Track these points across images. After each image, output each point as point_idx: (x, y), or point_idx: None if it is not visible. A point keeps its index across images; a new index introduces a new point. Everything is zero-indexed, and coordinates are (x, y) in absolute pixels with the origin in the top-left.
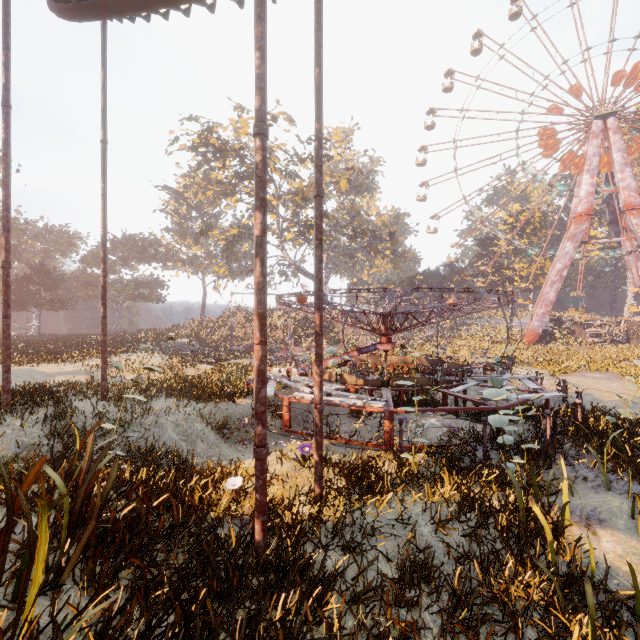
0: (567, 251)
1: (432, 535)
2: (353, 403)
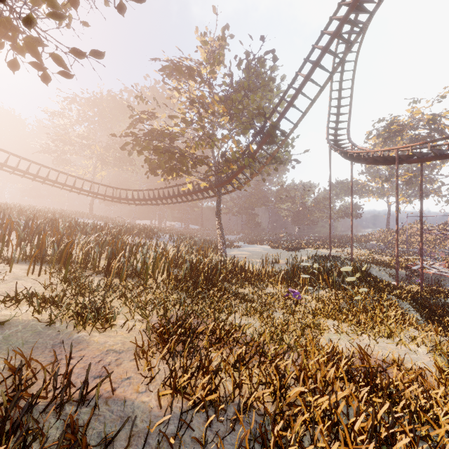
0: None
1: None
2: None
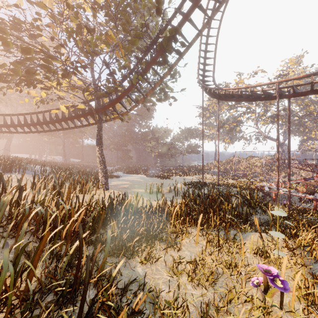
0: None
1: None
2: (300, 195)
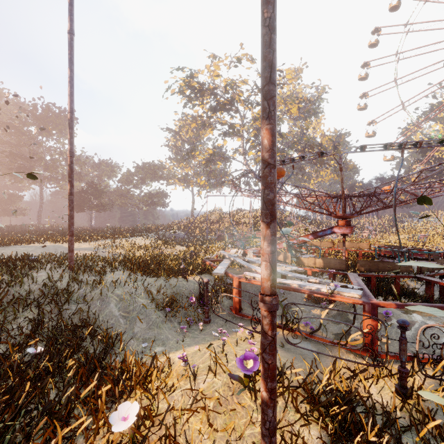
0: None
1: None
2: (316, 289)
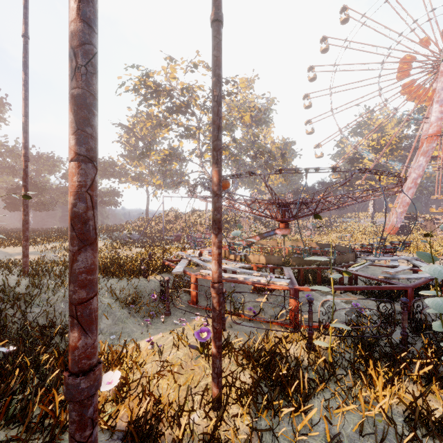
0: (420, 164)
1: None
2: (257, 280)
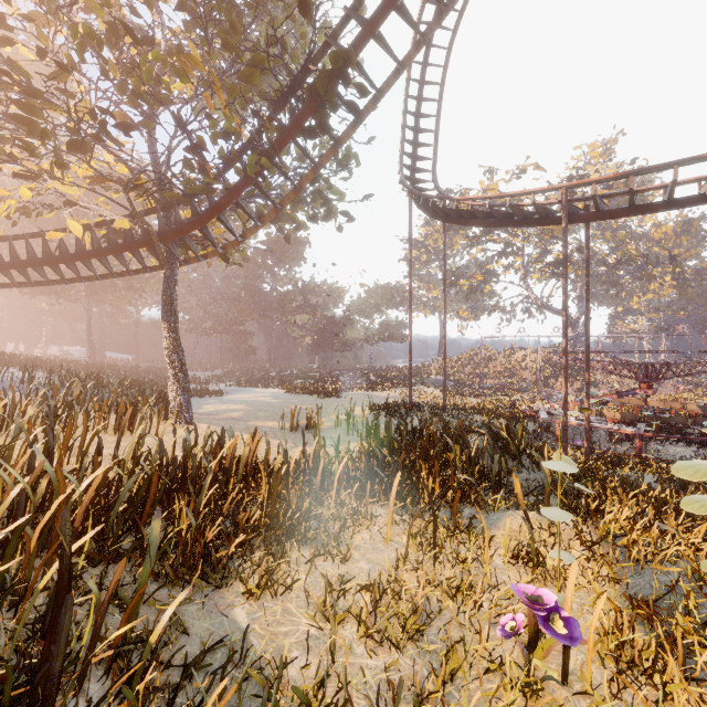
0: None
1: (655, 484)
2: (610, 427)
